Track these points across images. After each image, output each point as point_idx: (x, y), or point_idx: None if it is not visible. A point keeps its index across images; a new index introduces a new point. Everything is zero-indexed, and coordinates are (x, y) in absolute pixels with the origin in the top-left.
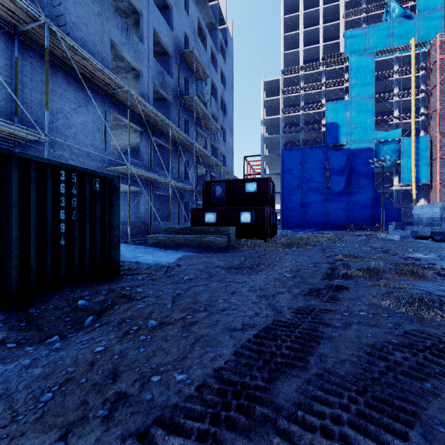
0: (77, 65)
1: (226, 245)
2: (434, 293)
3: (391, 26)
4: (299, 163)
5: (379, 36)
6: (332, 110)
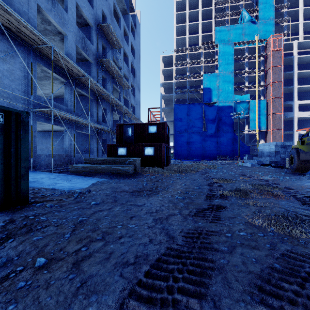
0: (1, 19)
1: (133, 172)
2: (290, 210)
3: (244, 27)
4: (186, 114)
5: (236, 33)
6: (207, 79)
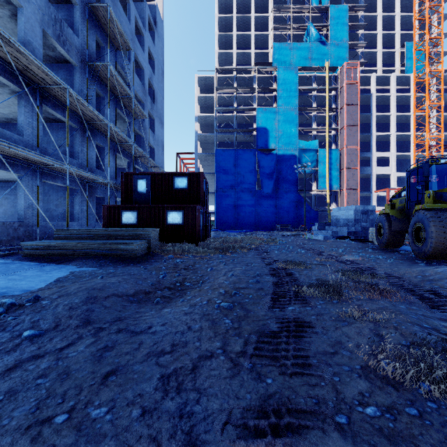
0: None
1: (144, 252)
2: (426, 326)
3: (311, 47)
4: (232, 163)
5: (301, 54)
6: (263, 116)
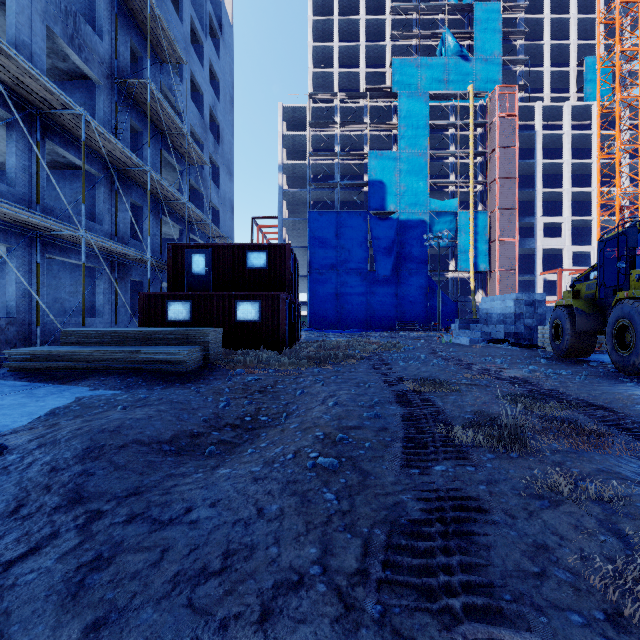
0: None
1: (198, 365)
2: None
3: (447, 64)
4: (333, 233)
5: (433, 74)
6: (377, 163)
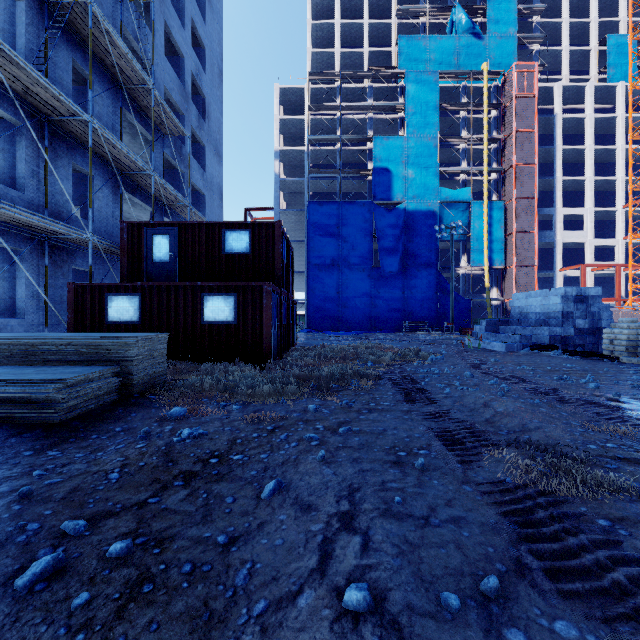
0: None
1: (103, 402)
2: None
3: (458, 42)
4: (334, 225)
5: (442, 54)
6: (383, 149)
